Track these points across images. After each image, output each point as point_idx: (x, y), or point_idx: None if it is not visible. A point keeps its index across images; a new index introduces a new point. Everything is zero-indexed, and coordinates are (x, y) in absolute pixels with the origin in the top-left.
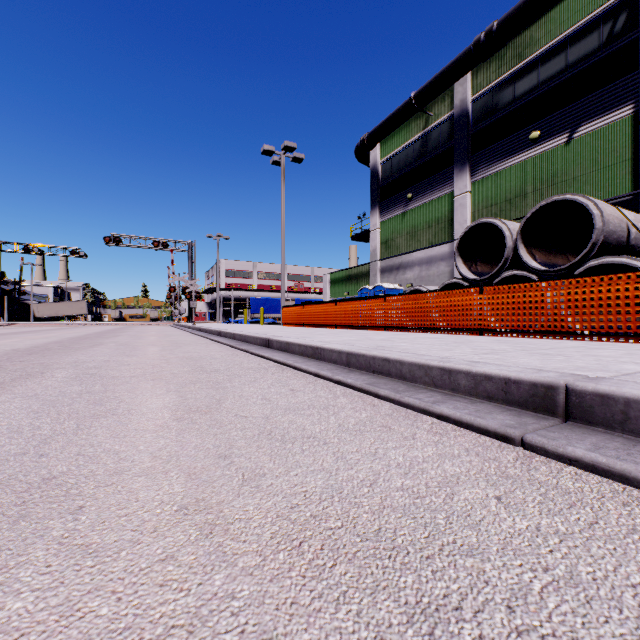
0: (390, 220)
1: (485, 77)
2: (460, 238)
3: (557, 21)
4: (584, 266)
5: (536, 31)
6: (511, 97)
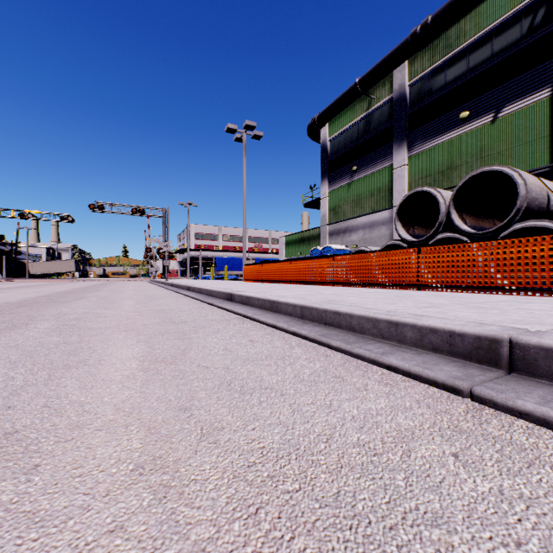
0: (337, 190)
1: (420, 65)
2: (399, 205)
3: (484, 15)
4: (509, 229)
5: (465, 24)
6: (443, 82)
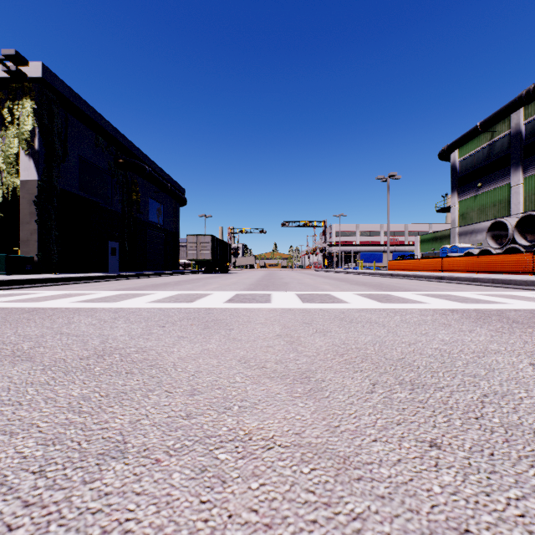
0: (465, 200)
1: (533, 109)
2: (488, 227)
3: None
4: None
5: None
6: None
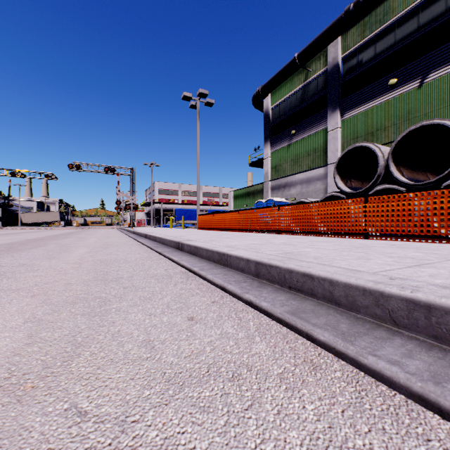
0: (278, 151)
1: (352, 39)
2: (338, 159)
3: None
4: None
5: (393, 1)
6: (373, 54)
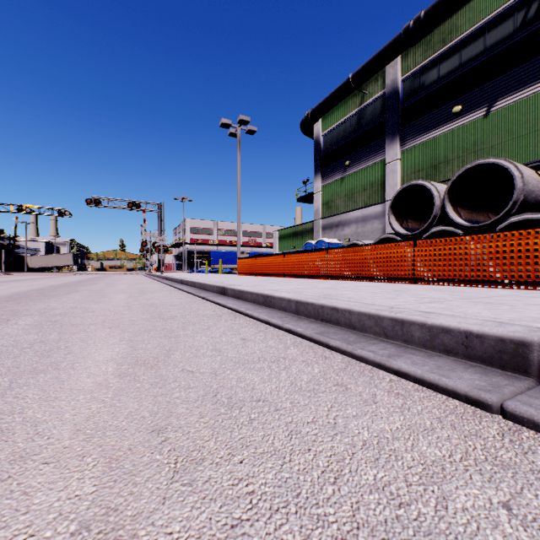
0: (330, 184)
1: (413, 60)
2: (393, 198)
3: (476, 10)
4: (506, 222)
5: (458, 19)
6: (436, 77)
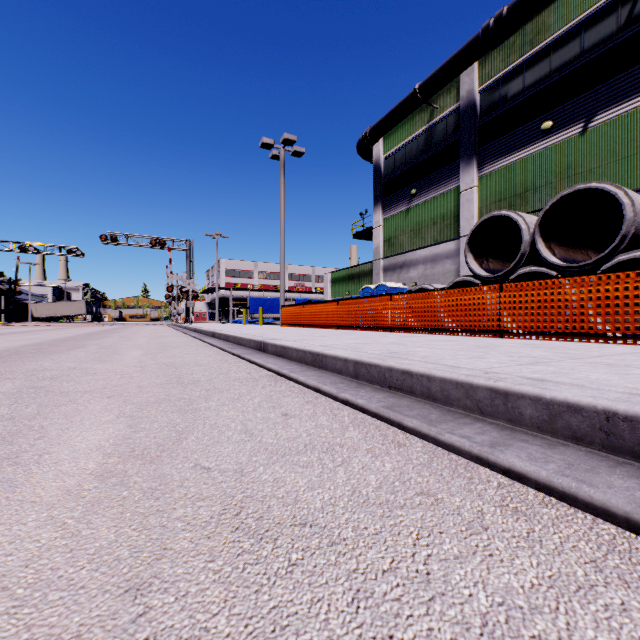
0: (393, 217)
1: (493, 66)
2: (471, 232)
3: (571, 5)
4: (612, 261)
5: (548, 16)
6: (521, 86)
